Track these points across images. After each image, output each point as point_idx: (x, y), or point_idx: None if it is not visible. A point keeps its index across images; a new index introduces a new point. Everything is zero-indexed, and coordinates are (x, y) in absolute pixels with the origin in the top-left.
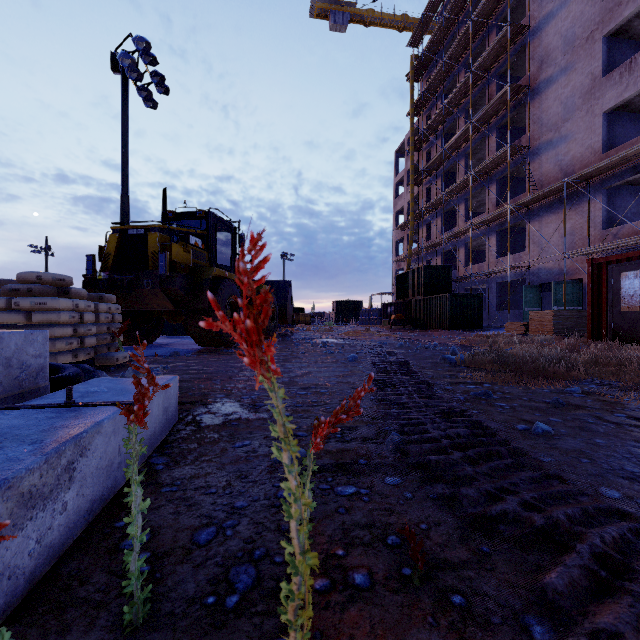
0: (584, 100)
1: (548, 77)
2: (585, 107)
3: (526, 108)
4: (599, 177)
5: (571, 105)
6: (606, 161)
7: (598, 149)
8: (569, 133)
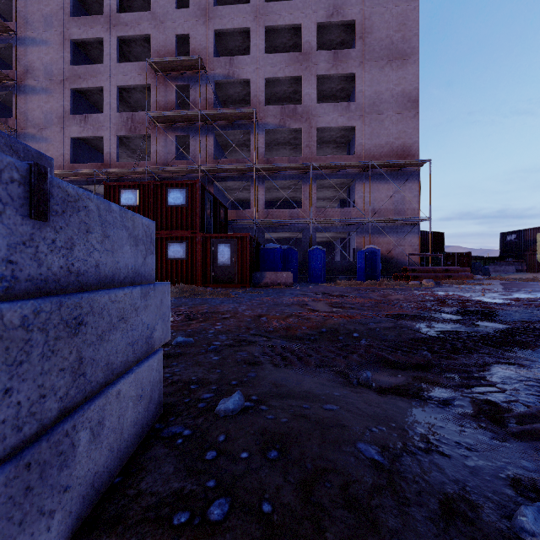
0: (59, 121)
1: (33, 86)
2: (60, 127)
3: (14, 97)
4: (68, 178)
5: (50, 119)
6: (72, 171)
7: (68, 159)
8: (49, 138)
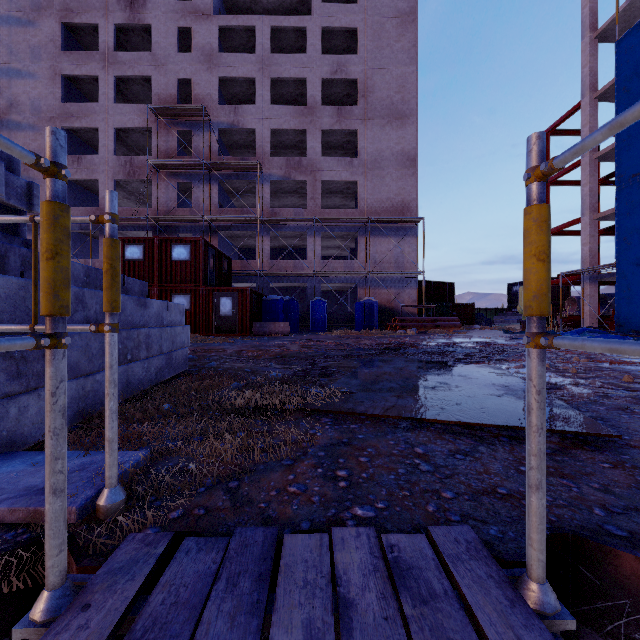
0: None
1: (18, 122)
2: None
3: None
4: None
5: None
6: None
7: None
8: (37, 178)
